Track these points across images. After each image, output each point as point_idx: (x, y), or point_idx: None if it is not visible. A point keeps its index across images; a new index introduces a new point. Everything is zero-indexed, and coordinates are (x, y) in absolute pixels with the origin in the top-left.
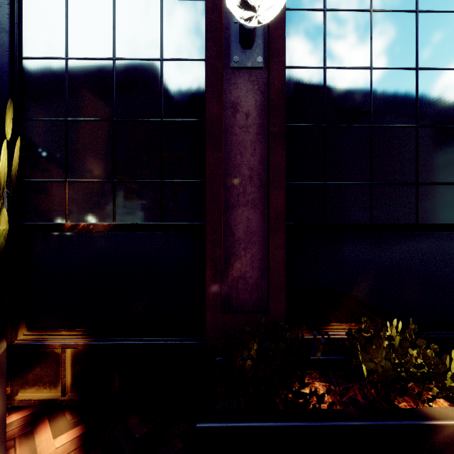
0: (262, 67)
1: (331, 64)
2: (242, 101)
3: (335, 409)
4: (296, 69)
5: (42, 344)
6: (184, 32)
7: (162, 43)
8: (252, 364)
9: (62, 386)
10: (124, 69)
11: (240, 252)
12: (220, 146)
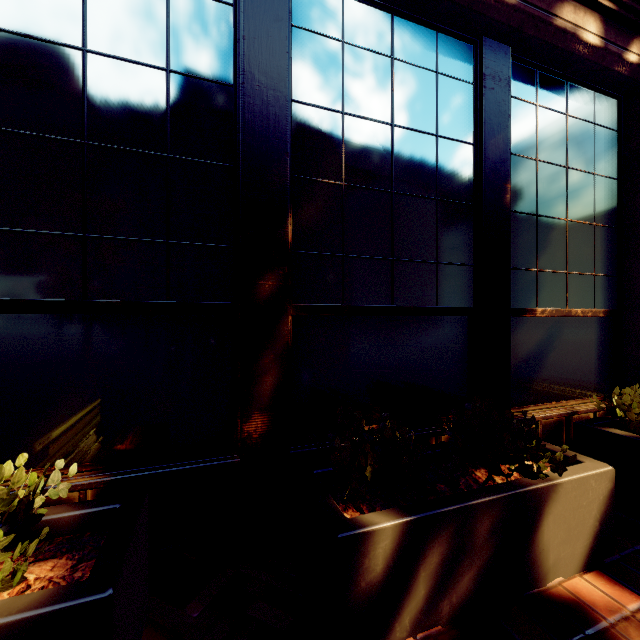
0: None
1: (3, 23)
2: None
3: None
4: None
5: None
6: None
7: None
8: None
9: None
10: None
11: None
12: None
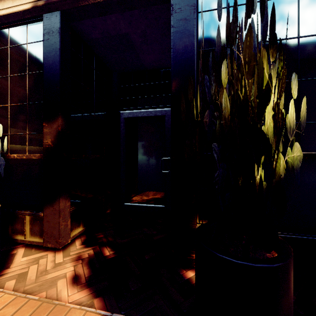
0: None
1: None
2: None
3: None
4: None
5: None
6: None
7: (298, 26)
8: None
9: None
10: None
11: None
12: None
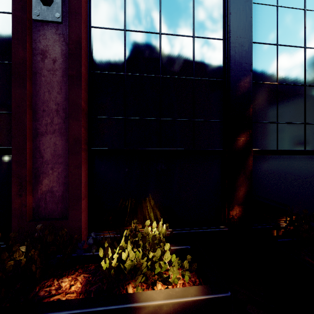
0: (60, 21)
1: (130, 27)
2: (50, 49)
3: (61, 300)
4: (103, 29)
5: None
6: None
7: None
8: None
9: None
10: None
11: (48, 171)
12: (25, 84)
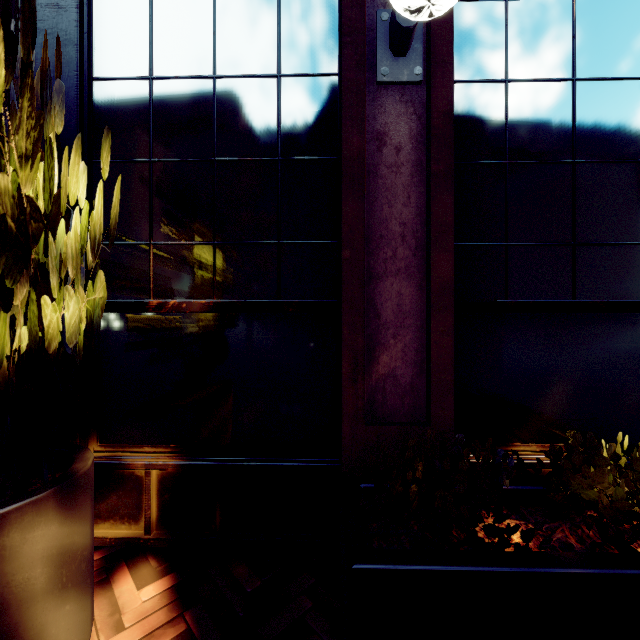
0: (421, 80)
1: (516, 75)
2: (392, 129)
3: (544, 552)
4: (466, 84)
5: (121, 463)
6: (309, 38)
7: (279, 53)
8: (418, 490)
9: (146, 520)
10: (228, 91)
11: (389, 340)
12: (363, 192)
